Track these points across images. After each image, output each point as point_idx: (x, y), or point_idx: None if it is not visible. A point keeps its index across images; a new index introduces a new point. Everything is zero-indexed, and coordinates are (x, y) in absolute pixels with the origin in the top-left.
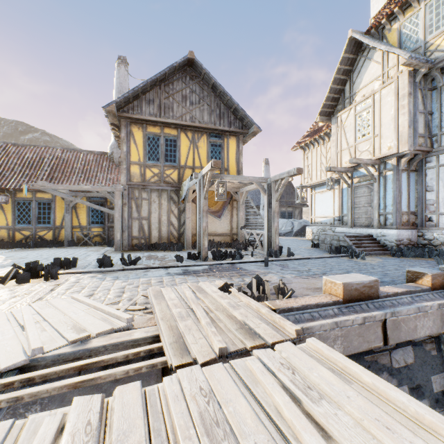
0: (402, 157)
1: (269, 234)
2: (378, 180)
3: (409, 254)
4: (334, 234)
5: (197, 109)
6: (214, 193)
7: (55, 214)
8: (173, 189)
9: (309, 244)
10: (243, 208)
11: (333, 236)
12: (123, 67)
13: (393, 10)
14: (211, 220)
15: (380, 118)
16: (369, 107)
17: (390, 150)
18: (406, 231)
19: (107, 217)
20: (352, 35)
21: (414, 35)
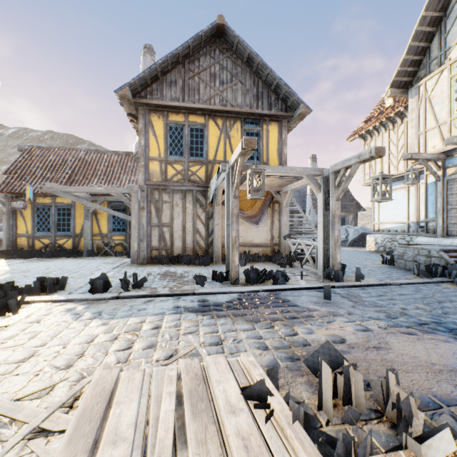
0: None
1: (325, 247)
2: None
3: None
4: (421, 247)
5: (228, 89)
6: None
7: (74, 220)
8: (200, 190)
9: (376, 258)
10: (286, 212)
11: (418, 250)
12: (149, 56)
13: None
14: (246, 227)
15: None
16: None
17: None
18: None
19: (128, 224)
20: None
21: None
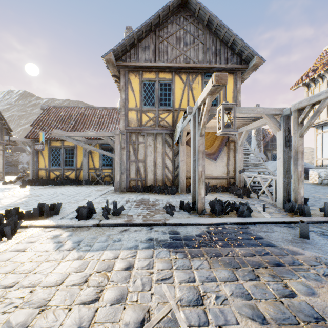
0: None
1: (285, 181)
2: None
3: None
4: None
5: (191, 49)
6: (209, 135)
7: (76, 158)
8: (168, 132)
9: (325, 191)
10: (241, 149)
11: None
12: None
13: None
14: (205, 162)
15: None
16: None
17: None
18: None
19: (114, 160)
20: None
21: None
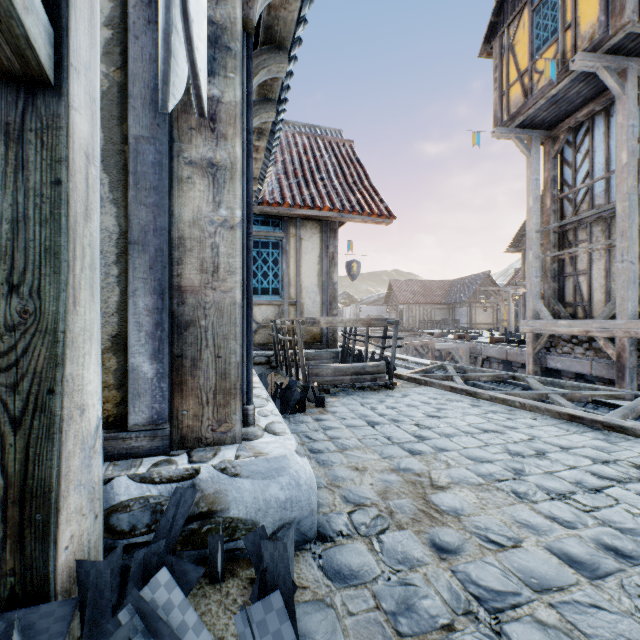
0: None
1: None
2: None
3: None
4: None
5: None
6: None
7: None
8: None
9: None
10: None
11: None
12: None
13: None
14: None
15: None
16: None
17: None
18: None
19: None
20: None
21: None
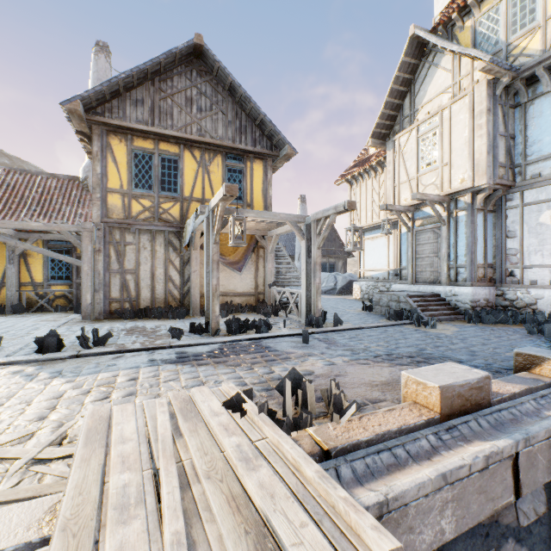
0: (478, 193)
1: (308, 295)
2: (447, 223)
3: (489, 319)
4: (393, 294)
5: (208, 118)
6: None
7: None
8: (173, 230)
9: (359, 306)
10: (272, 258)
11: (391, 296)
12: (104, 57)
13: (466, 1)
14: (228, 274)
15: (450, 142)
16: (436, 128)
17: (464, 183)
18: (483, 289)
19: (75, 270)
20: (415, 32)
21: (493, 34)
